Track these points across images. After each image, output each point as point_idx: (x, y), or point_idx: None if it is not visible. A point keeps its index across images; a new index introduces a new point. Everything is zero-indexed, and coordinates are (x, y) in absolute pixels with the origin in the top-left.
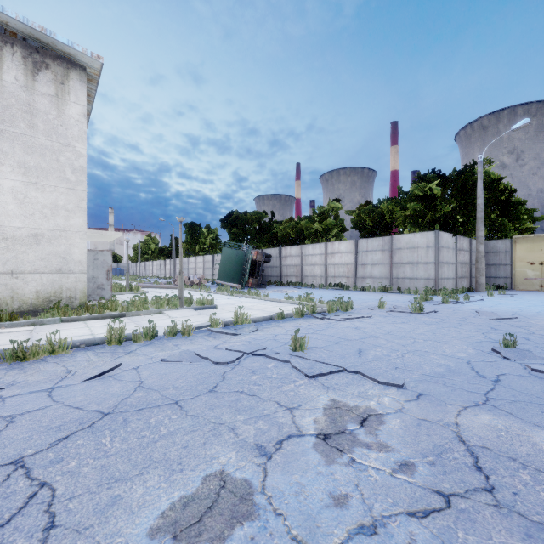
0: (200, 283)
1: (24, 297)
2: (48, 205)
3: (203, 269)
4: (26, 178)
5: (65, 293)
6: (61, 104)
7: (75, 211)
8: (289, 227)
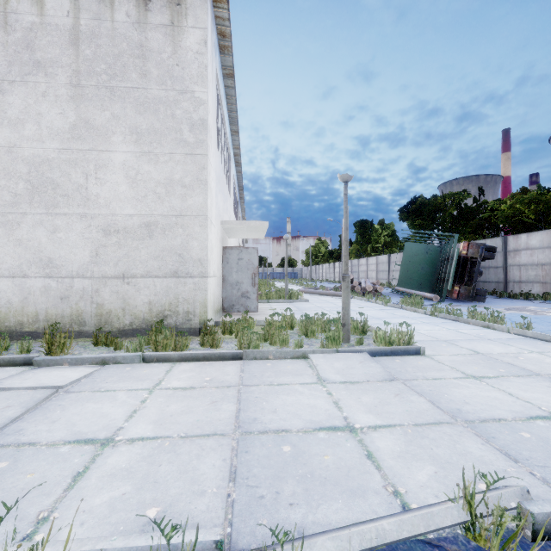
0: (373, 290)
1: (136, 310)
2: (161, 181)
3: (376, 271)
4: (138, 148)
5: (182, 306)
6: (177, 35)
7: (193, 186)
8: (522, 202)
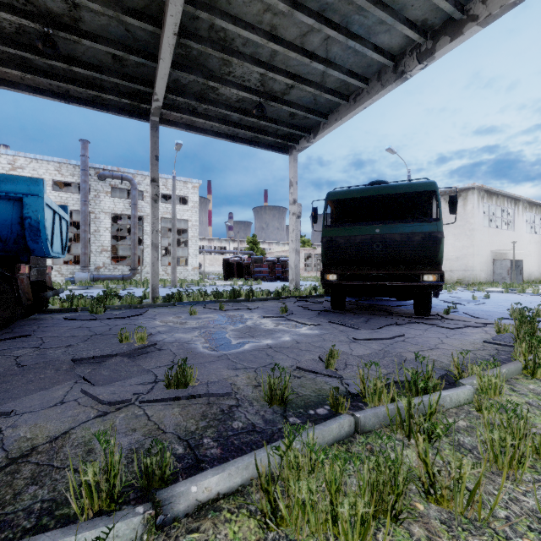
0: None
1: (454, 279)
2: (460, 246)
3: None
4: (454, 238)
5: (466, 279)
6: (465, 207)
7: (469, 246)
8: None
